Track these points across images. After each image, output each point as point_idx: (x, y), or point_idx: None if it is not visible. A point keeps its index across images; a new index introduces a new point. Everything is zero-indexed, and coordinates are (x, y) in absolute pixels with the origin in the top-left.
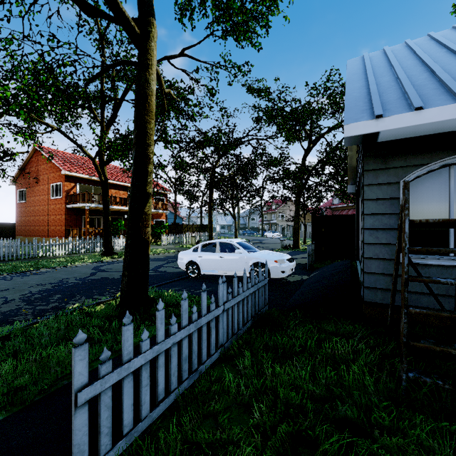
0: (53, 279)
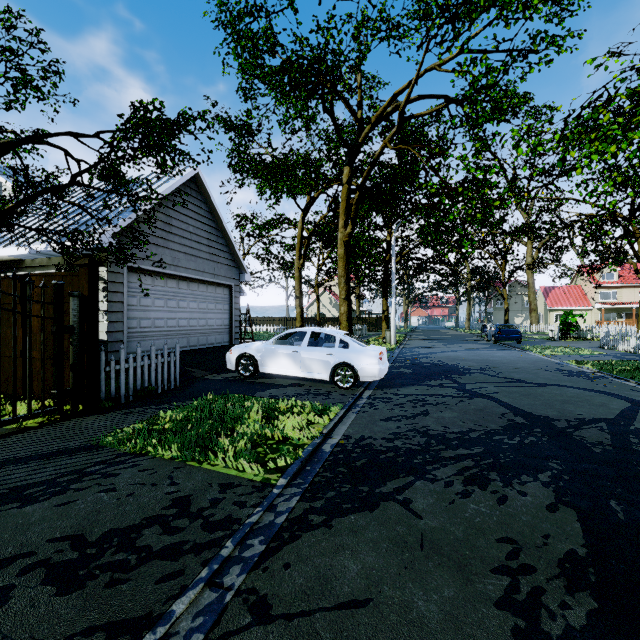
0: (506, 371)
